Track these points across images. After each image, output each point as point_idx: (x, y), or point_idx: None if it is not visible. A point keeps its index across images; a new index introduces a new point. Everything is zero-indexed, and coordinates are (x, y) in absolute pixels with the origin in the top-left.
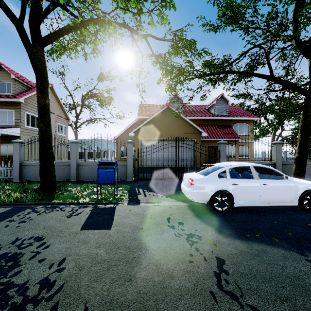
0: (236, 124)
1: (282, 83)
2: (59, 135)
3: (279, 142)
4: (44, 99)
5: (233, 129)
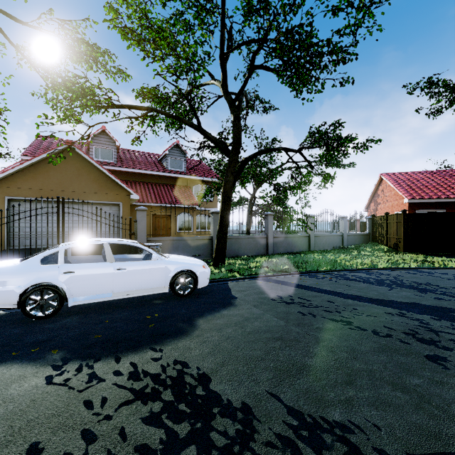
0: (197, 186)
1: (209, 138)
2: None
3: (216, 211)
4: None
5: (192, 192)
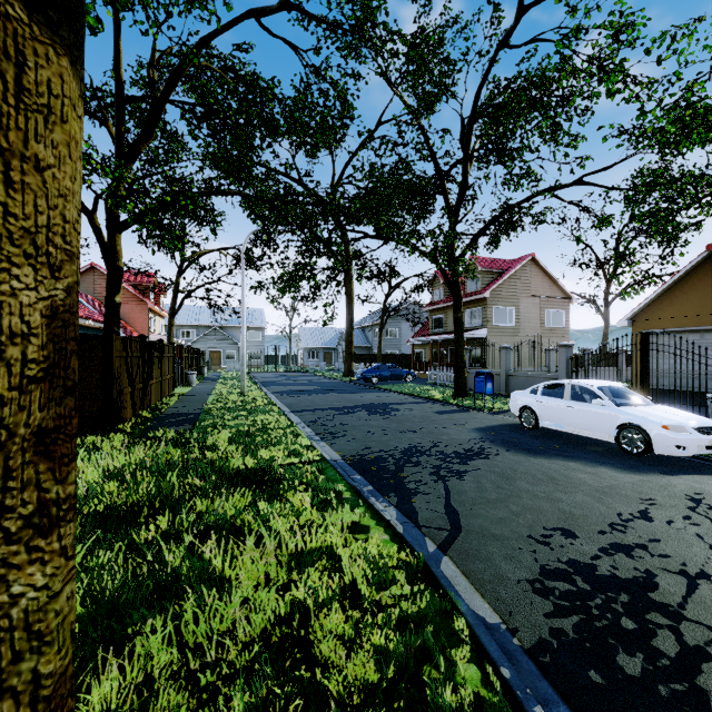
0: None
1: None
2: (549, 328)
3: None
4: (457, 314)
5: None
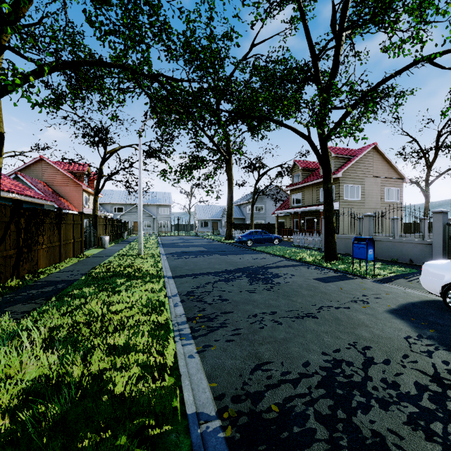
0: None
1: None
2: (387, 202)
3: None
4: (327, 185)
5: None
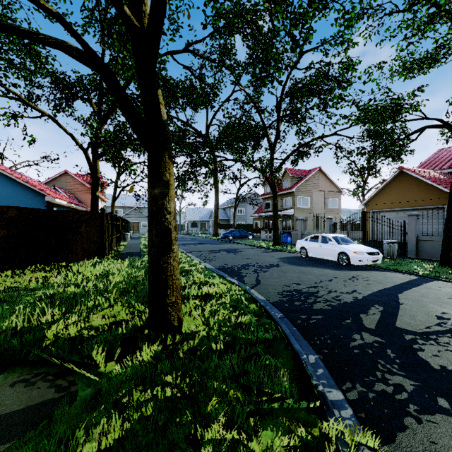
0: None
1: None
2: (329, 209)
3: None
4: (274, 201)
5: None
